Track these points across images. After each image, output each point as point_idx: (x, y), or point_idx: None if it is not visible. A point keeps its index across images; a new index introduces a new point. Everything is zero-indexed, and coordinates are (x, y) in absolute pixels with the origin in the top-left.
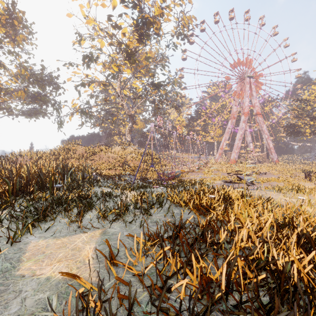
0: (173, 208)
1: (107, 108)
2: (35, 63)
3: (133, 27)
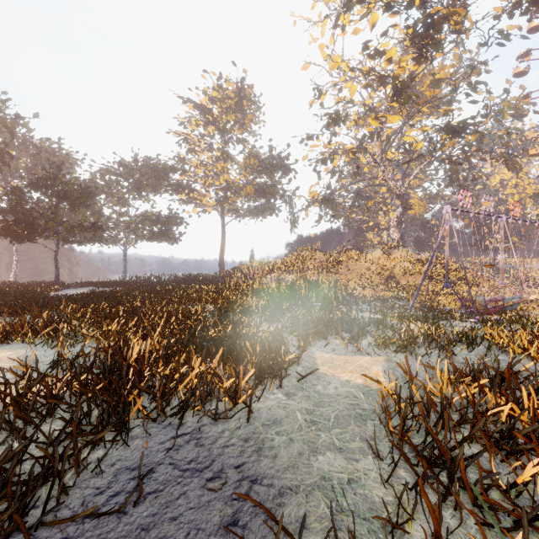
0: (495, 353)
1: (359, 189)
2: (262, 146)
3: (406, 42)
